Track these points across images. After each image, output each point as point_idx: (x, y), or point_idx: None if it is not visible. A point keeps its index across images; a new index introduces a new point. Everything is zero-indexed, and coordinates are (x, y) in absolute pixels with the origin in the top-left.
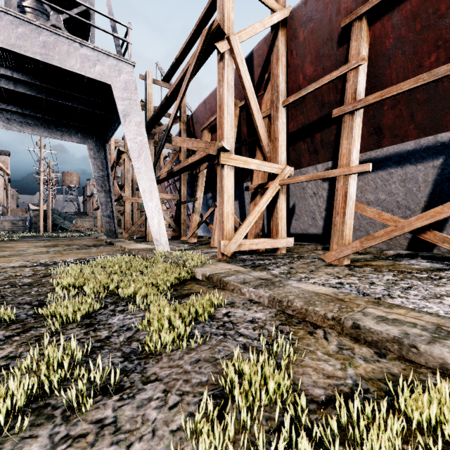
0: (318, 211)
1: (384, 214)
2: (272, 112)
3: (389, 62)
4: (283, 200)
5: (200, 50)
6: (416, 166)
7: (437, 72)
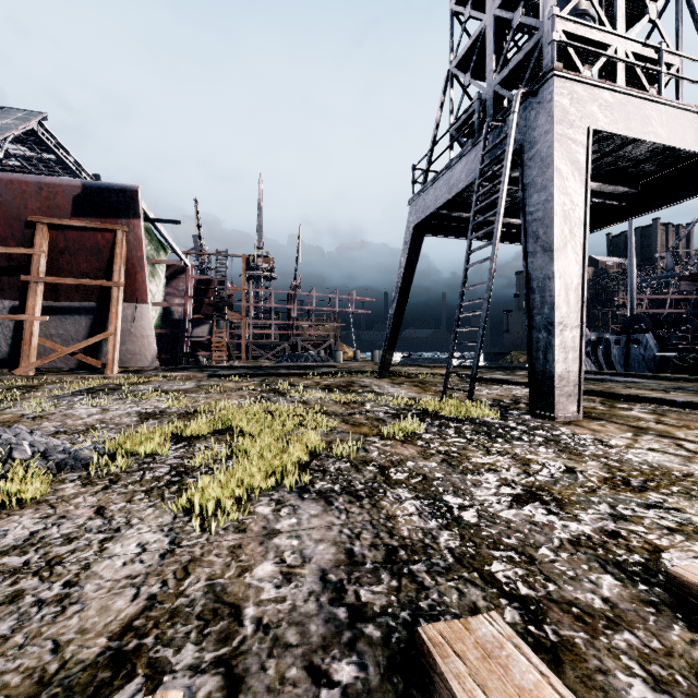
0: (5, 338)
1: (57, 345)
2: None
3: (63, 256)
4: None
5: None
6: (81, 317)
7: (82, 281)
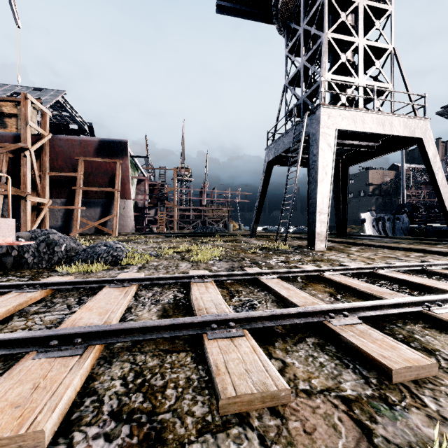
0: (60, 218)
1: (89, 221)
2: (42, 175)
3: (90, 176)
4: (48, 214)
5: (13, 149)
6: (98, 206)
7: (100, 189)
